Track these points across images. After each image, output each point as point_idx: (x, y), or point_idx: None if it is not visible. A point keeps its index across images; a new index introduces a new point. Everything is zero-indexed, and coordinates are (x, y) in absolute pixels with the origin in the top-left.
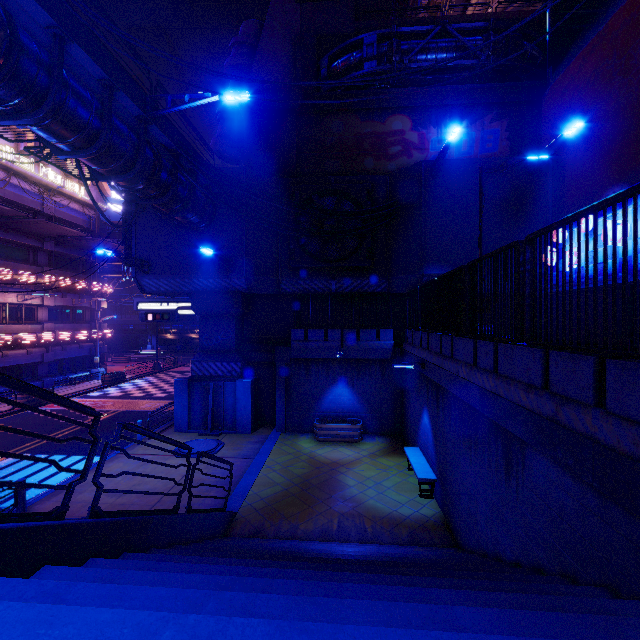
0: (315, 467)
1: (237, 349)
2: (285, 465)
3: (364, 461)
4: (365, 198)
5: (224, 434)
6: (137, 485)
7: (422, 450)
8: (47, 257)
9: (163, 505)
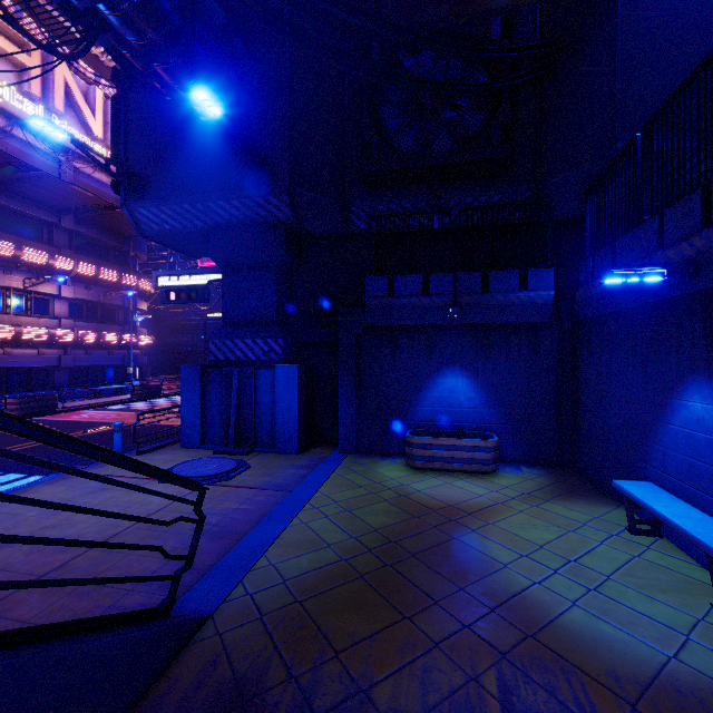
0: (411, 514)
1: (280, 322)
2: (349, 506)
3: (515, 508)
4: (498, 33)
5: (255, 453)
6: (51, 527)
7: (674, 487)
8: (67, 238)
9: (60, 577)
